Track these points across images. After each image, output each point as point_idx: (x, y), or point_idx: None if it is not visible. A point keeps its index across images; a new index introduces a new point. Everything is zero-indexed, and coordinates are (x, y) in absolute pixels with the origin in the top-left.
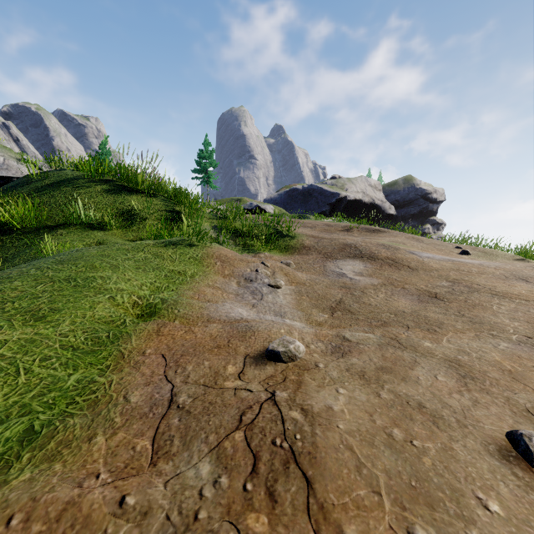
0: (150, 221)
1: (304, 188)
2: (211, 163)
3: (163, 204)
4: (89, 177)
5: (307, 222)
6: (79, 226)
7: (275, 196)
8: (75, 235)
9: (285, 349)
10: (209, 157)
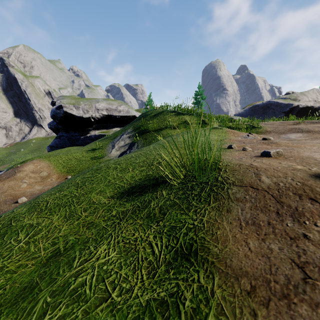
0: (193, 125)
1: (264, 103)
2: (202, 97)
3: (196, 118)
4: (166, 110)
5: (267, 122)
6: (170, 128)
7: (242, 111)
8: (170, 131)
9: (267, 137)
10: (201, 94)
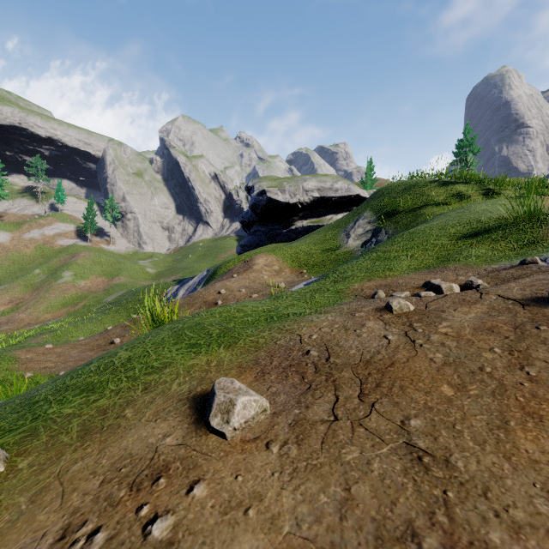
0: (473, 197)
1: None
2: (472, 151)
3: (477, 186)
4: (422, 181)
5: None
6: (433, 205)
7: None
8: (436, 208)
9: None
10: (470, 144)
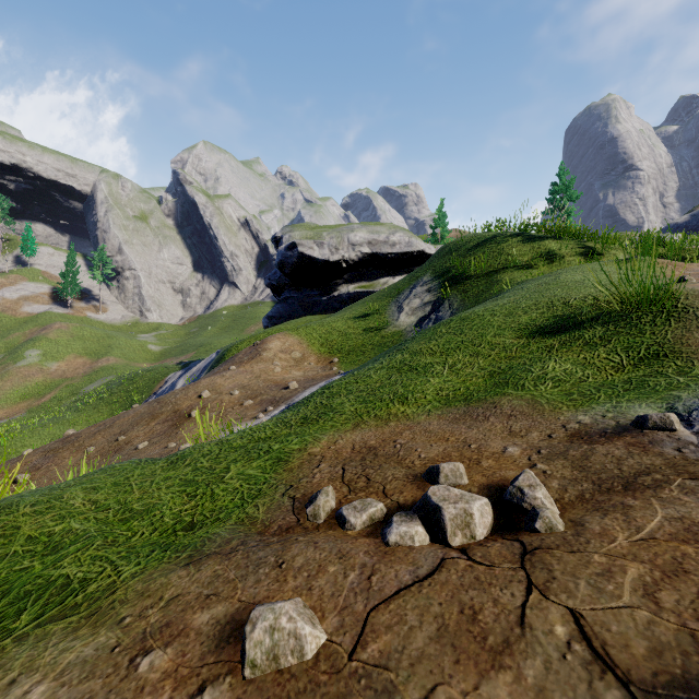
0: (567, 258)
1: None
2: (570, 197)
3: (573, 243)
4: (501, 234)
5: None
6: (515, 268)
7: (686, 219)
8: (518, 273)
9: None
10: (568, 188)
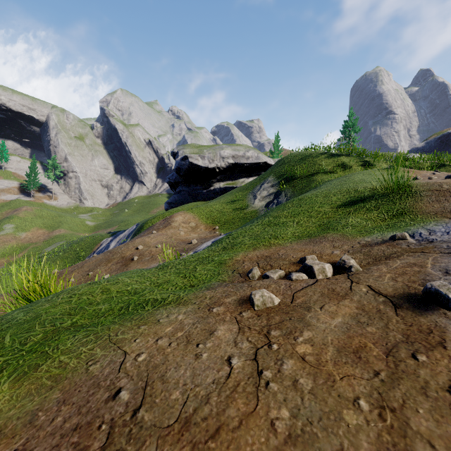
0: (354, 167)
1: None
2: (354, 130)
3: (357, 158)
4: (315, 152)
5: None
6: (323, 173)
7: (422, 145)
8: (325, 176)
9: None
10: (353, 125)
